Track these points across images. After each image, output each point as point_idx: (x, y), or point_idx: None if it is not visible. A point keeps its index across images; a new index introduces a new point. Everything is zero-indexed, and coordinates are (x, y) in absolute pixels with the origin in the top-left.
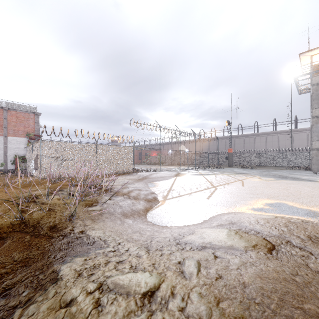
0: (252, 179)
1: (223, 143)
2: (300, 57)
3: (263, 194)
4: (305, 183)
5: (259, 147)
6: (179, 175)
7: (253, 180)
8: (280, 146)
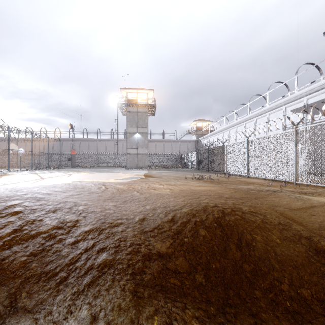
0: (80, 173)
1: (68, 145)
2: (121, 90)
3: (77, 178)
4: (110, 173)
5: (101, 151)
6: (6, 175)
7: (81, 174)
8: (115, 151)
